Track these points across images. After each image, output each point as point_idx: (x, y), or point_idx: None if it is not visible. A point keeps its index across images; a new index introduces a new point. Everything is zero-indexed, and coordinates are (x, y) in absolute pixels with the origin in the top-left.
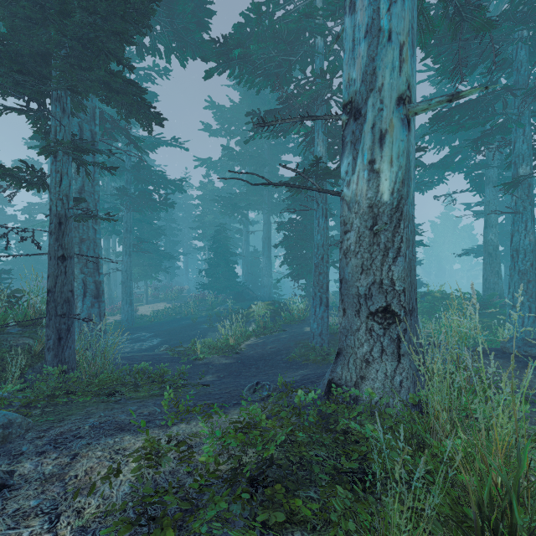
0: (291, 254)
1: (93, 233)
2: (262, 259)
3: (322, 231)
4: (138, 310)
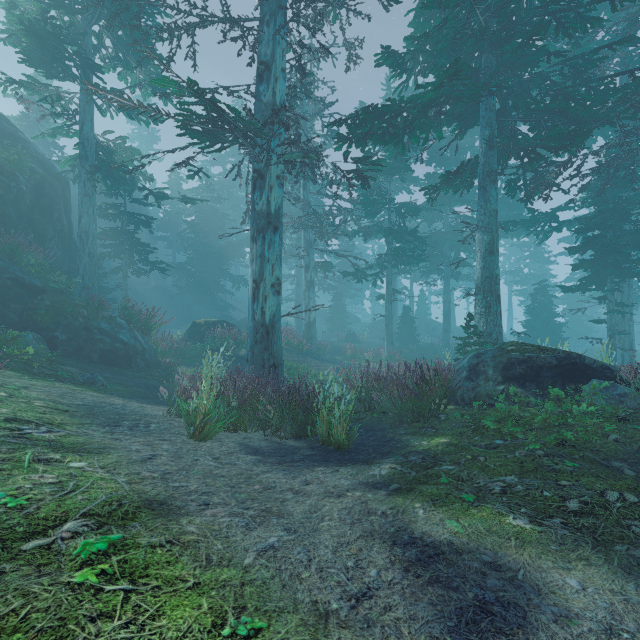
0: None
1: (628, 327)
2: None
3: None
4: None
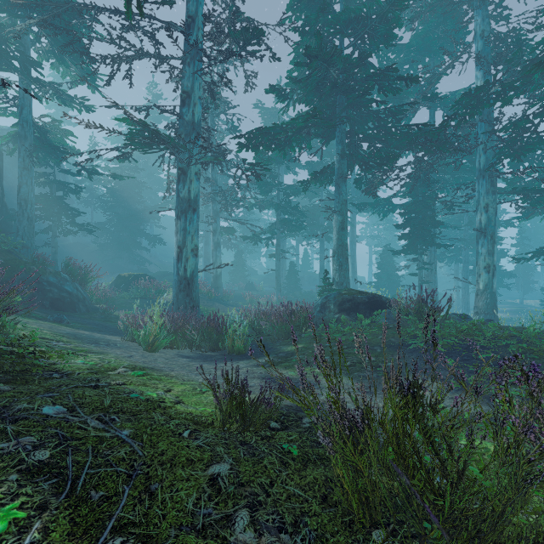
0: None
1: (434, 278)
2: None
3: None
4: None
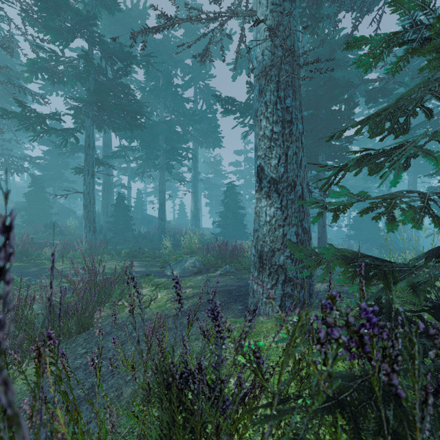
0: None
1: None
2: None
3: None
4: None
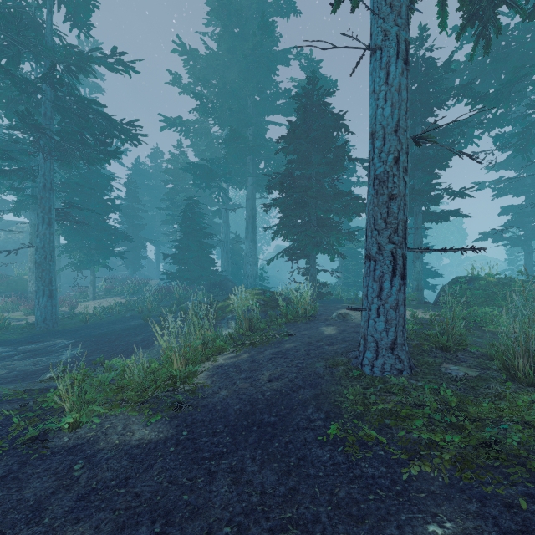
0: (288, 220)
1: None
2: (245, 242)
3: (396, 93)
4: (77, 306)
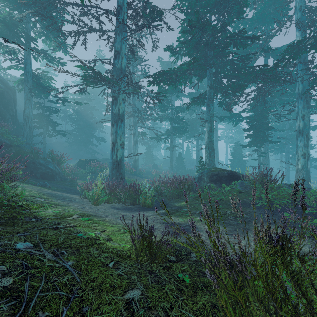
0: None
1: (267, 161)
2: None
3: None
4: None
